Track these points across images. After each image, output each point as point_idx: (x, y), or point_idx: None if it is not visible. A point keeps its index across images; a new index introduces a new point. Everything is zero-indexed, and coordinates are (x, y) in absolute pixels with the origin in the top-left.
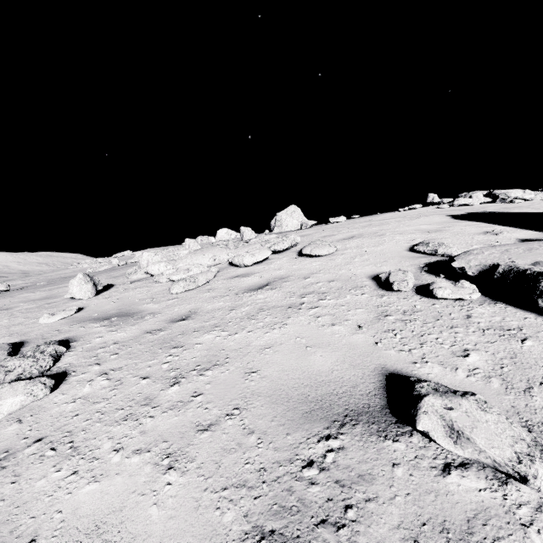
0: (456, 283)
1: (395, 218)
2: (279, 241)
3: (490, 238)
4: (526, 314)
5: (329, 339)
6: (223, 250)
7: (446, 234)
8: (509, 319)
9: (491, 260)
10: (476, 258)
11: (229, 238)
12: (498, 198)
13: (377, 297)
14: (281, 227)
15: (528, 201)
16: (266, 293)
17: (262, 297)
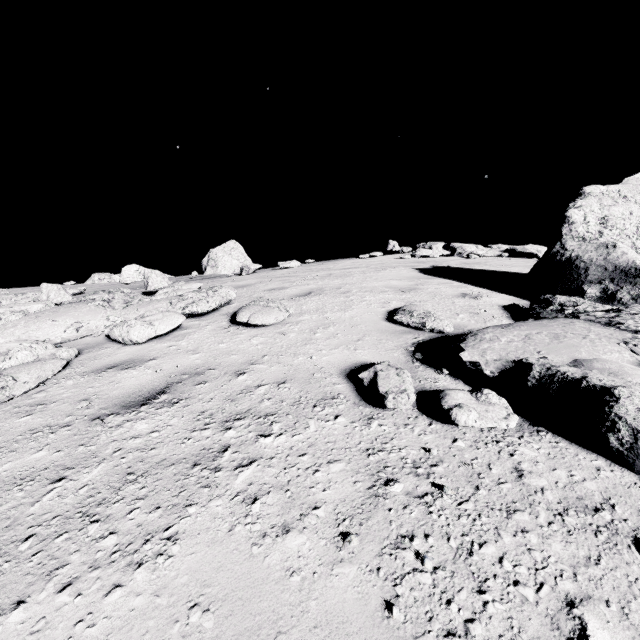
0: (479, 395)
1: (358, 267)
2: (201, 297)
3: (472, 304)
4: (592, 458)
5: (277, 605)
6: (99, 311)
7: (423, 295)
8: (579, 475)
9: (514, 353)
10: (492, 348)
11: (141, 279)
12: (456, 252)
13: (362, 424)
14: (216, 268)
15: (481, 257)
16: (156, 415)
17: (144, 428)
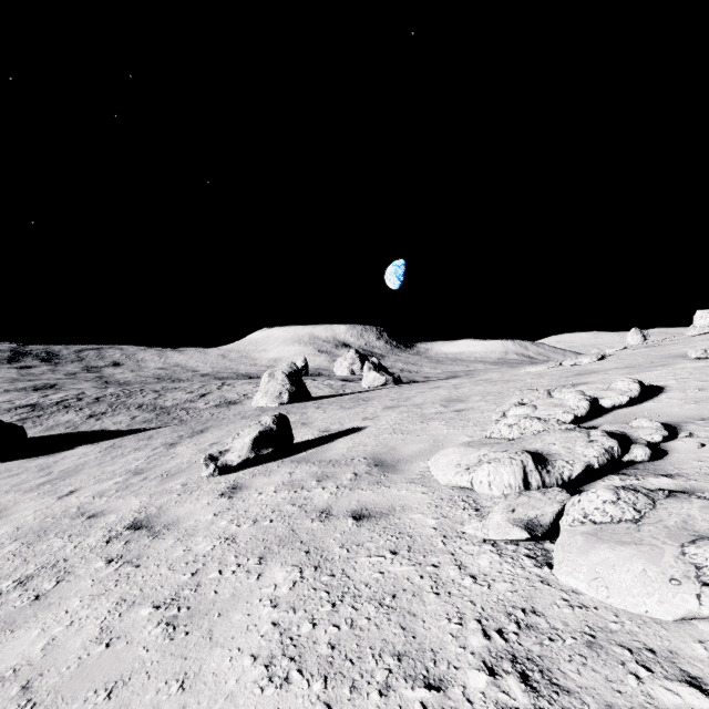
0: None
1: None
2: None
3: None
4: None
5: None
6: None
7: None
8: None
9: None
10: None
11: None
12: None
13: None
14: None
15: None
16: None
17: None
